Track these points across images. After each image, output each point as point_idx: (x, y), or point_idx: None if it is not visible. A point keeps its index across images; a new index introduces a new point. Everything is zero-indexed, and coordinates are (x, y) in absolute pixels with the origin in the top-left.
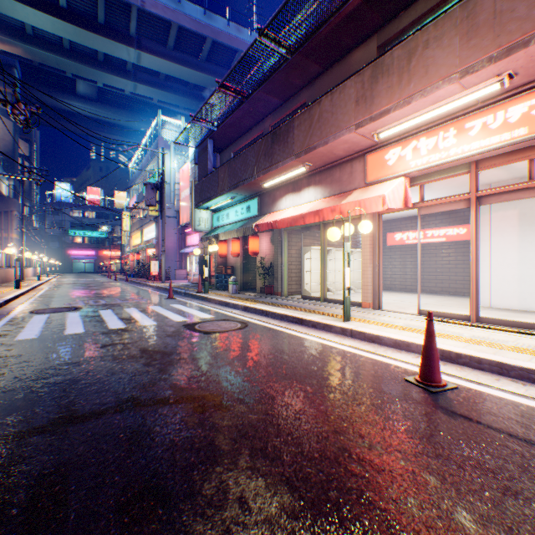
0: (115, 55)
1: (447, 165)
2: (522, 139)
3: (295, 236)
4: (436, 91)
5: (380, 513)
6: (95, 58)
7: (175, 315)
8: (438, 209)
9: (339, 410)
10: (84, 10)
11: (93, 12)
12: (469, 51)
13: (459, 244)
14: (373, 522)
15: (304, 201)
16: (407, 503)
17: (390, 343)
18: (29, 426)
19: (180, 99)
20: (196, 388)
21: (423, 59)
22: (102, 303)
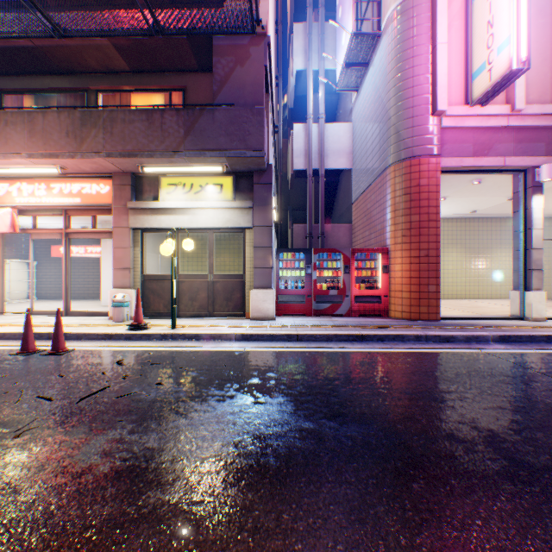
0: None
1: (45, 208)
2: (79, 205)
3: None
4: (15, 159)
5: None
6: None
7: None
8: (46, 236)
9: None
10: None
11: None
12: (33, 144)
13: None
14: None
15: None
16: None
17: None
18: None
19: None
20: None
21: (6, 132)
22: None
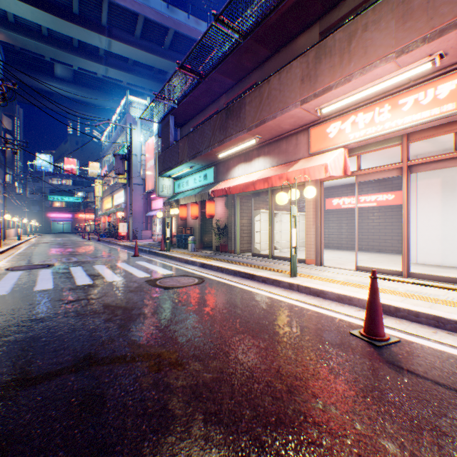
0: (89, 42)
1: (382, 138)
2: (451, 113)
3: (246, 201)
4: (374, 69)
5: None
6: (71, 44)
7: (139, 271)
8: (373, 177)
9: (291, 366)
10: (61, 1)
11: (68, 4)
12: (404, 33)
13: (388, 208)
14: None
15: (255, 170)
16: None
17: (334, 297)
18: None
19: (147, 82)
20: (153, 344)
21: (362, 41)
22: (74, 260)
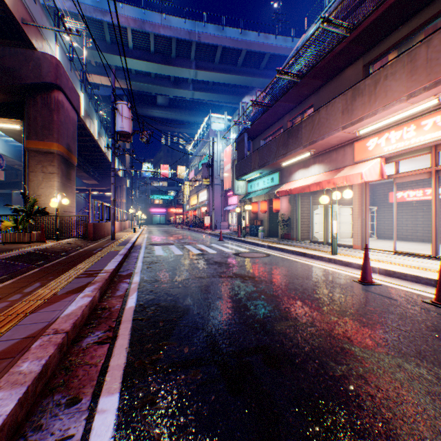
0: (181, 76)
1: (411, 149)
2: None
3: (306, 197)
4: (392, 107)
5: (308, 302)
6: (169, 80)
7: (226, 249)
8: (408, 179)
9: (308, 285)
10: (164, 52)
11: (168, 52)
12: (411, 83)
13: None
14: (305, 303)
15: (311, 175)
16: (320, 302)
17: (356, 266)
18: (186, 277)
19: (223, 97)
20: (243, 274)
21: (383, 87)
22: (182, 241)
